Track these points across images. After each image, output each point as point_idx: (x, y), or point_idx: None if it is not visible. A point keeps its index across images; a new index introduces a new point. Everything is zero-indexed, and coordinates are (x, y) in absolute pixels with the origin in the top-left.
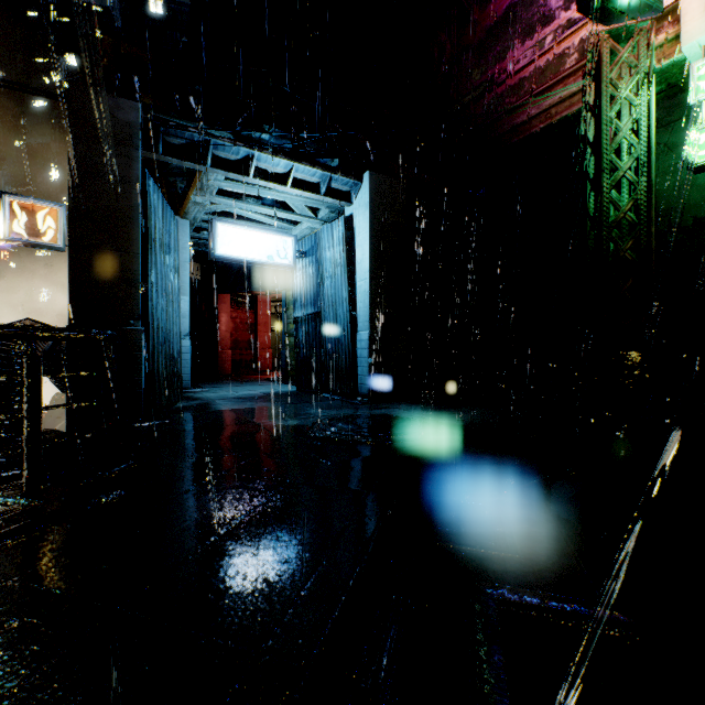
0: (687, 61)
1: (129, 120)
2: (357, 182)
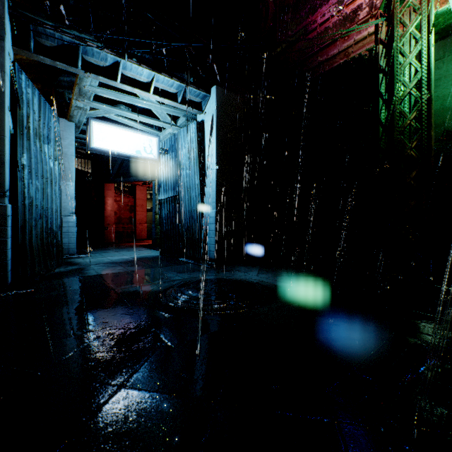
0: (451, 11)
1: None
2: (206, 94)
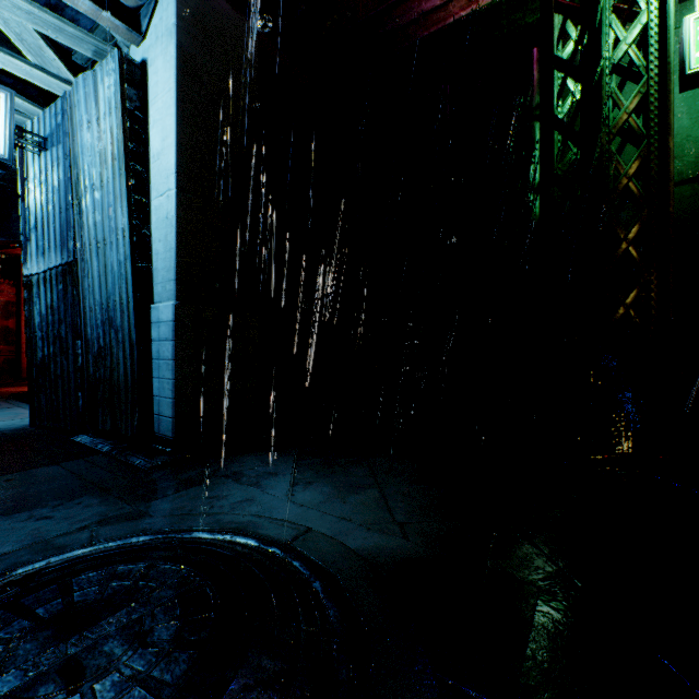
0: None
1: None
2: None
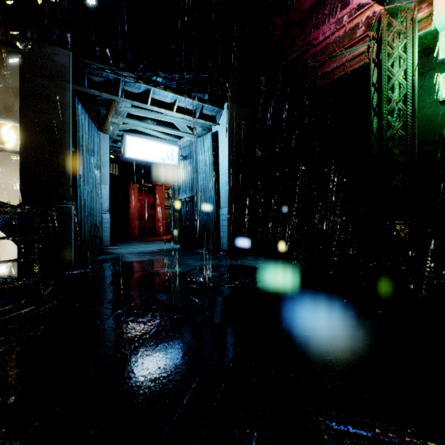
0: (437, 31)
1: (63, 62)
2: (220, 109)
